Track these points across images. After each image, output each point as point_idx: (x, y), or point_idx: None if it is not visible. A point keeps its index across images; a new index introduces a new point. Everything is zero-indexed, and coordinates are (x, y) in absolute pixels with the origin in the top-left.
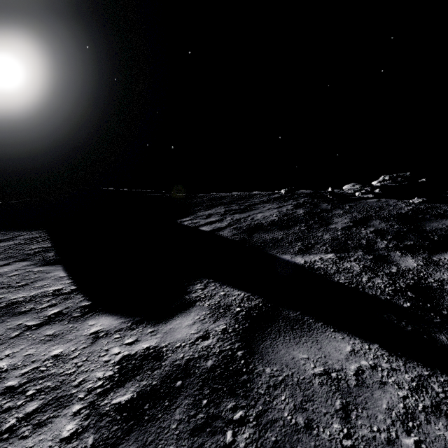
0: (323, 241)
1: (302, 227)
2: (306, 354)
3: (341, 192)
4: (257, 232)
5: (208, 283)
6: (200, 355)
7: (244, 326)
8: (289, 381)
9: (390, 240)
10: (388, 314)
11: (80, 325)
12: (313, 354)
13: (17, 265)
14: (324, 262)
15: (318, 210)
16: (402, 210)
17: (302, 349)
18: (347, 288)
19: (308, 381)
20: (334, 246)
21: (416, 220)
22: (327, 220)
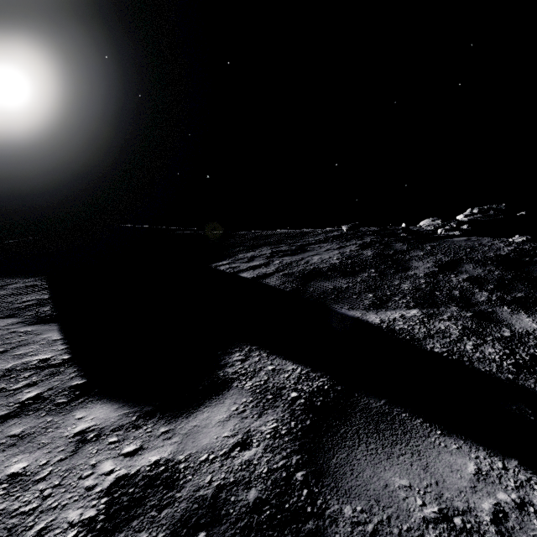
0: (402, 292)
1: (372, 273)
2: (405, 478)
3: (417, 229)
4: (314, 280)
5: (250, 352)
6: (237, 479)
7: (304, 424)
8: (385, 535)
9: (491, 291)
10: (517, 405)
11: (63, 418)
12: (416, 478)
13: (0, 323)
14: (407, 322)
15: (390, 251)
16: (501, 251)
17: (397, 468)
18: (447, 361)
19: (417, 536)
20: (418, 299)
21: (523, 264)
22: (405, 264)
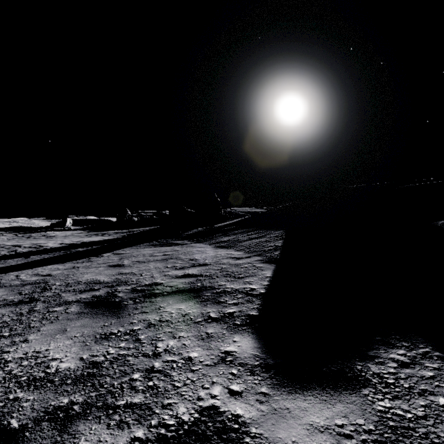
0: None
1: None
2: None
3: None
4: None
5: (423, 357)
6: None
7: None
8: None
9: None
10: None
11: (229, 335)
12: None
13: (252, 259)
14: None
15: None
16: None
17: None
18: None
19: None
20: None
21: None
22: None
